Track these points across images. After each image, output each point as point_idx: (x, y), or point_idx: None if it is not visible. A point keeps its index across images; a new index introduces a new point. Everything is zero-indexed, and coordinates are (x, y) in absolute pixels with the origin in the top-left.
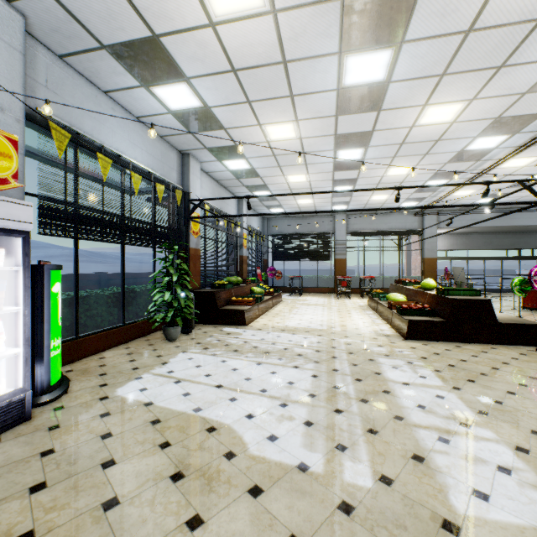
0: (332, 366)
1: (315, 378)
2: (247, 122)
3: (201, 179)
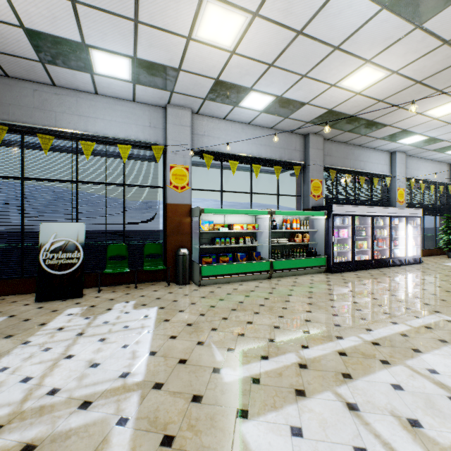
0: None
1: None
2: None
3: None
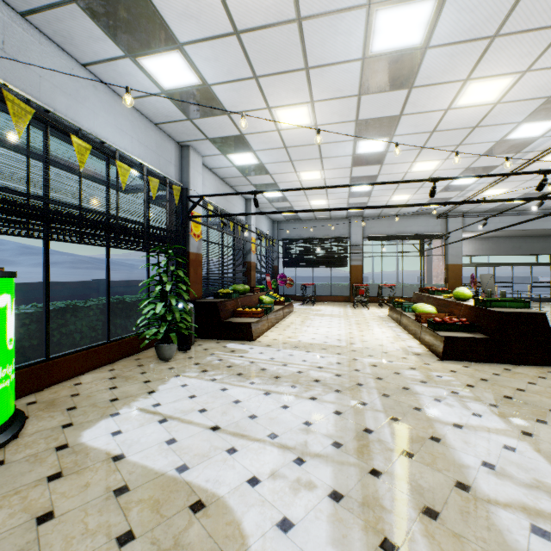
0: (358, 397)
1: (339, 416)
2: (253, 104)
3: (204, 175)
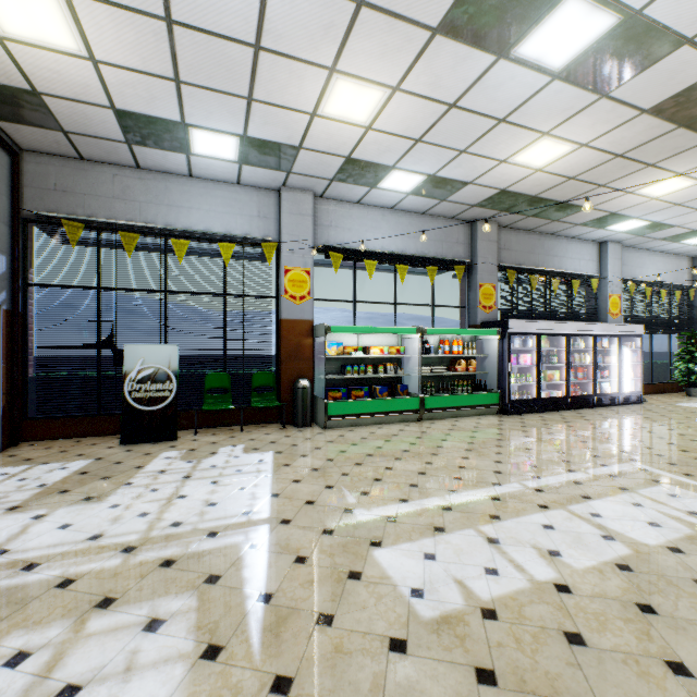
0: None
1: None
2: None
3: None
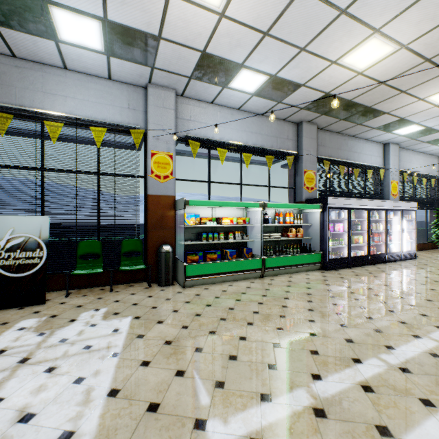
0: None
1: None
2: None
3: None
